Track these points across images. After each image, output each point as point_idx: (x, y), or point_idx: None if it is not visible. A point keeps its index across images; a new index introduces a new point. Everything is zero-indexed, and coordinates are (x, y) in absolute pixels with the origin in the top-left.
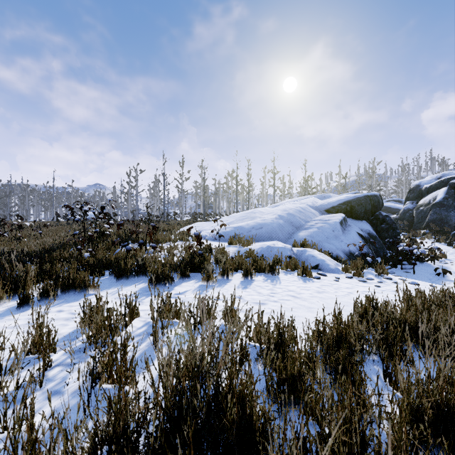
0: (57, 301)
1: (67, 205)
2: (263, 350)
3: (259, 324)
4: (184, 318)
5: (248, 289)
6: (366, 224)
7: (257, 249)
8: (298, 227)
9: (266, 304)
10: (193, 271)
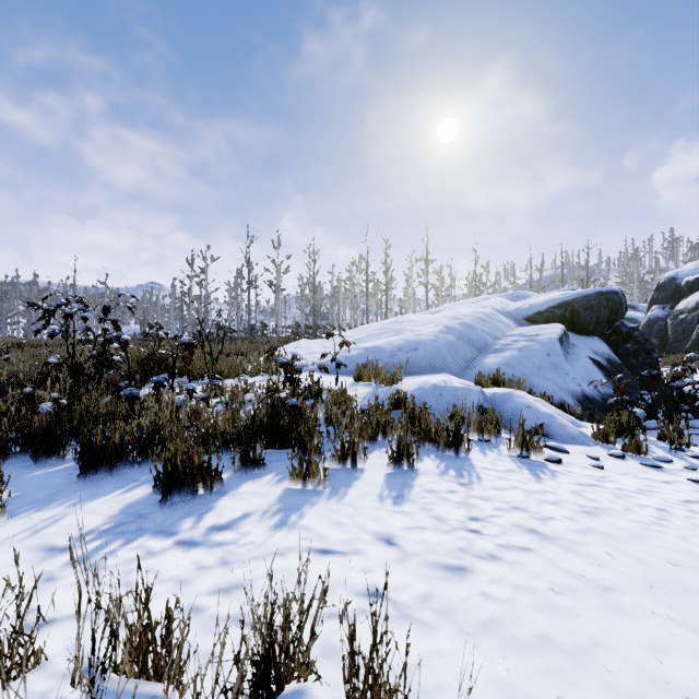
0: None
1: (33, 302)
2: None
3: None
4: None
5: (407, 505)
6: (600, 342)
7: (413, 391)
8: (481, 349)
9: (472, 573)
10: (275, 447)
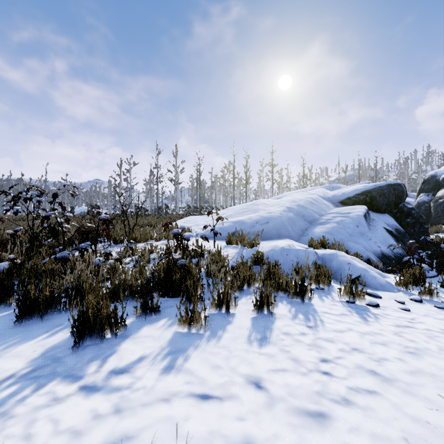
0: None
1: (3, 190)
2: None
3: None
4: None
5: (270, 347)
6: (390, 218)
7: (267, 252)
8: (311, 222)
9: (332, 420)
10: (169, 295)
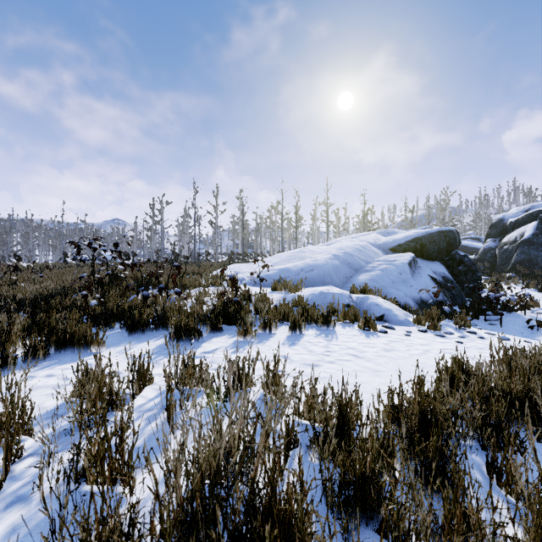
0: (49, 362)
1: (72, 241)
2: (317, 432)
3: (311, 395)
4: (205, 391)
5: (296, 346)
6: (440, 265)
7: (307, 295)
8: (357, 270)
9: (320, 366)
10: (226, 324)
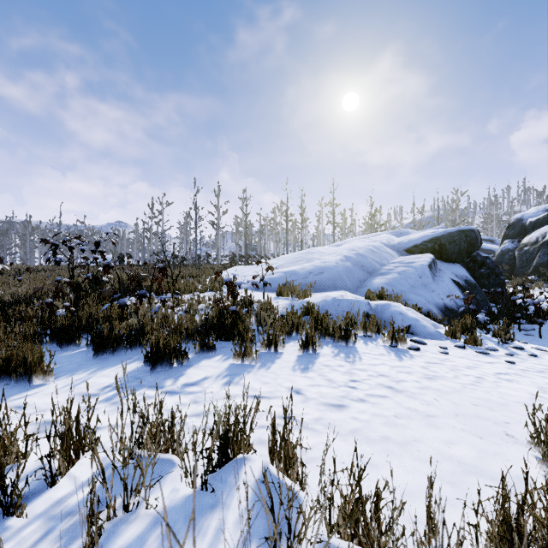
0: None
1: (45, 239)
2: None
3: (352, 495)
4: None
5: (310, 373)
6: (461, 268)
7: (319, 302)
8: (371, 272)
9: (347, 408)
10: (221, 339)
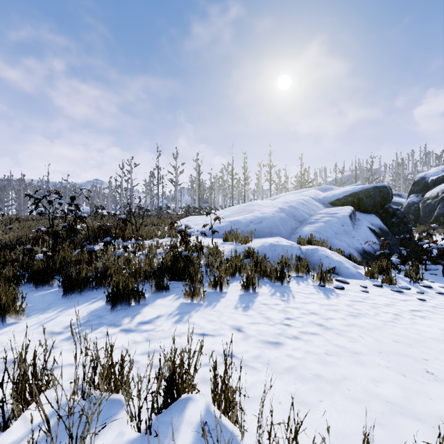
0: None
1: (29, 194)
2: None
3: None
4: None
5: (251, 311)
6: (375, 218)
7: (258, 247)
8: (301, 222)
9: (283, 345)
10: (175, 280)
